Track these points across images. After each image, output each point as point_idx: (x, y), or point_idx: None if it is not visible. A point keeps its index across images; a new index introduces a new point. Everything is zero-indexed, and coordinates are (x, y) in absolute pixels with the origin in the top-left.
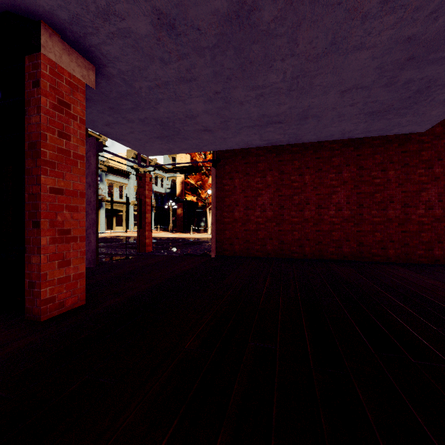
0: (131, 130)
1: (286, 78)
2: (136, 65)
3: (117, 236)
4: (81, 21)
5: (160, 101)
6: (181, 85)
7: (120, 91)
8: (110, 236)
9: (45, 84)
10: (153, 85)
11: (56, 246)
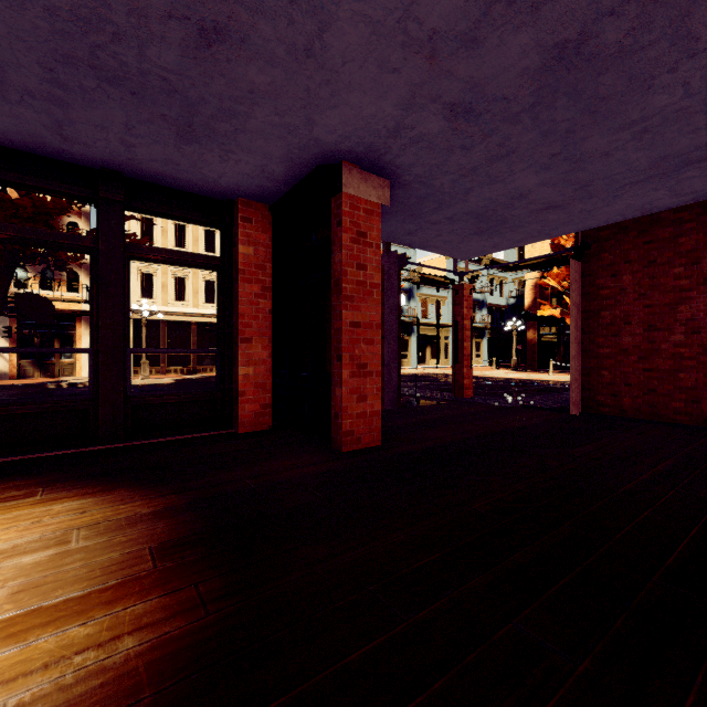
0: (437, 233)
1: (692, 89)
2: (433, 164)
3: (432, 373)
4: (375, 147)
5: (469, 191)
6: (494, 164)
7: (419, 195)
8: (423, 373)
9: (346, 221)
10: (457, 177)
11: (355, 380)
